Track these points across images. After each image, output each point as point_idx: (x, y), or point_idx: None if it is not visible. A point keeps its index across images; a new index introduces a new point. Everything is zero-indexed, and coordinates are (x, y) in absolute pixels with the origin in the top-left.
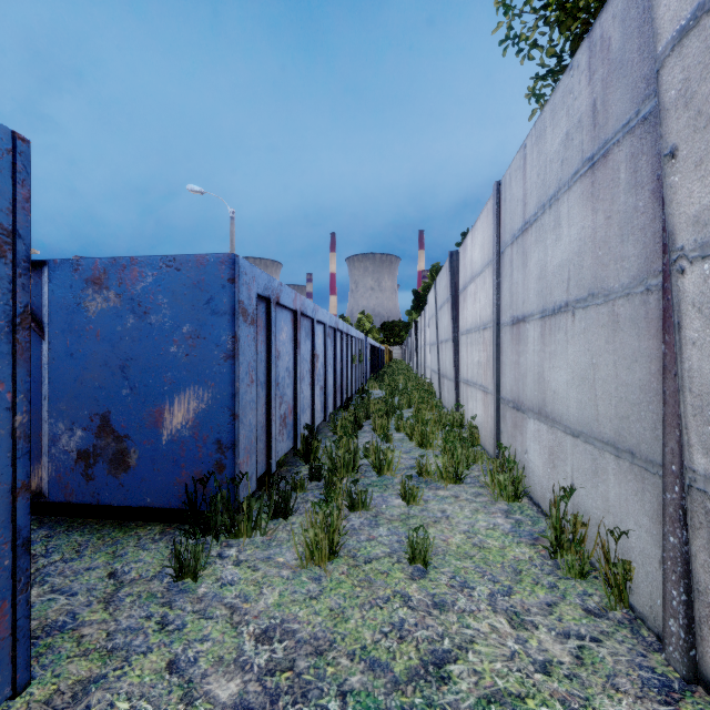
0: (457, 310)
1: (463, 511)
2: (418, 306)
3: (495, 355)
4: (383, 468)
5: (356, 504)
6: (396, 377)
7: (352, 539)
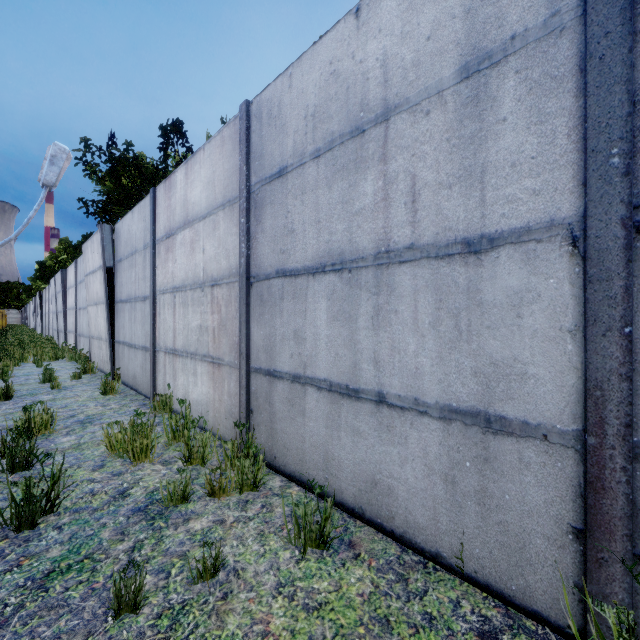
0: (66, 298)
1: (57, 363)
2: (44, 276)
3: (75, 319)
4: (24, 360)
5: (15, 364)
6: (21, 337)
7: (17, 368)
